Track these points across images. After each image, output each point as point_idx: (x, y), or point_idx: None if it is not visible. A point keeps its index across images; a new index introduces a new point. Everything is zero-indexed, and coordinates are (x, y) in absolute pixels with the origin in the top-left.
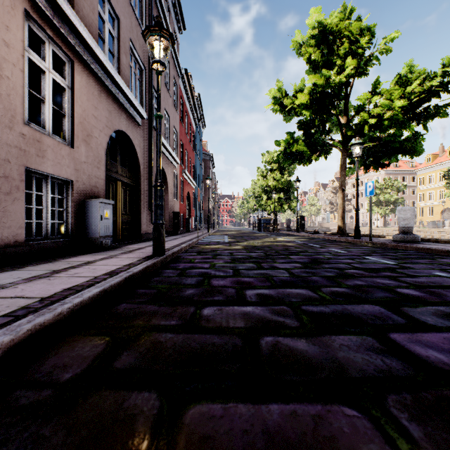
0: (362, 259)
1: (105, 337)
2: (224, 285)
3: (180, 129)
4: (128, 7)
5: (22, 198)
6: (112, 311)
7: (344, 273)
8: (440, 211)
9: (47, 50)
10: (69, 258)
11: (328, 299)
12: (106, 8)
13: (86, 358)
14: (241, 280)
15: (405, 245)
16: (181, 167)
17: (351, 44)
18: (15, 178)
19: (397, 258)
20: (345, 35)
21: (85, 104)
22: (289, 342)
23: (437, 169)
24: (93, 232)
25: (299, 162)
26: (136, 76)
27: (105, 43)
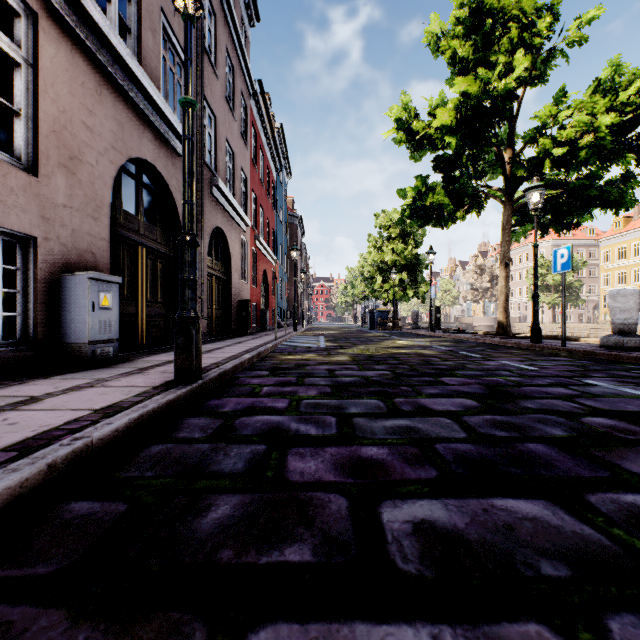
0: (583, 385)
1: None
2: (318, 476)
3: (251, 174)
4: None
5: None
6: None
7: (588, 430)
8: None
9: None
10: (3, 387)
11: None
12: None
13: None
14: (360, 454)
15: (635, 356)
16: (254, 232)
17: (523, 31)
18: None
19: None
20: (513, 16)
21: (65, 100)
22: None
23: (631, 239)
24: (76, 333)
25: (436, 221)
26: (175, 76)
27: (111, 3)
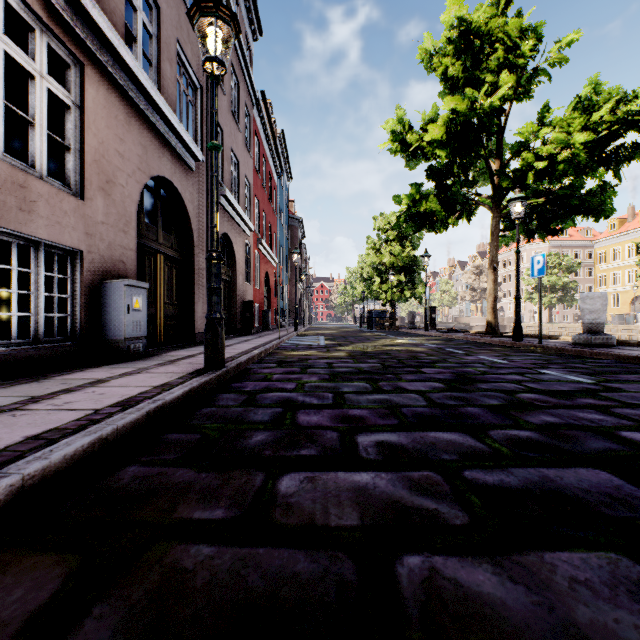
0: (536, 373)
1: (68, 557)
2: (319, 423)
3: (254, 180)
4: None
5: None
6: (106, 484)
7: (517, 401)
8: (629, 300)
9: (38, 44)
10: (70, 373)
11: (507, 454)
12: None
13: None
14: (348, 413)
15: (596, 351)
16: (256, 236)
17: (508, 52)
18: None
19: (591, 372)
20: (499, 38)
21: (103, 133)
22: (458, 573)
23: (625, 240)
24: (114, 331)
25: (430, 227)
26: (187, 97)
27: (136, 42)
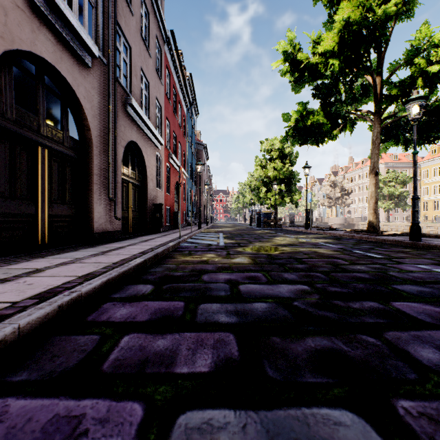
0: None
1: None
2: None
3: (165, 105)
4: None
5: None
6: None
7: None
8: None
9: None
10: None
11: None
12: None
13: None
14: None
15: None
16: (167, 151)
17: None
18: None
19: None
20: None
21: None
22: None
23: None
24: None
25: (315, 139)
26: None
27: None
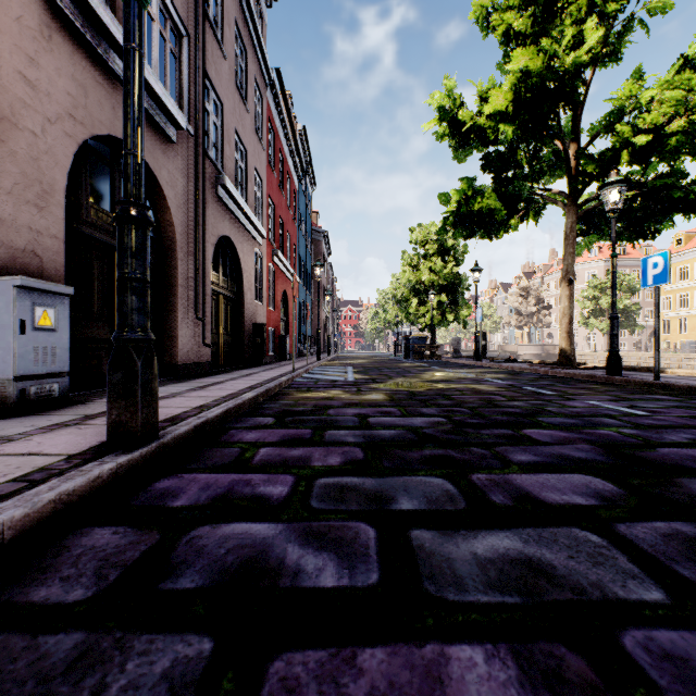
0: None
1: None
2: None
3: (268, 178)
4: None
5: None
6: None
7: None
8: None
9: None
10: None
11: None
12: None
13: None
14: (448, 691)
15: None
16: (271, 246)
17: None
18: None
19: None
20: None
21: None
22: None
23: (694, 257)
24: None
25: (485, 231)
26: (167, 43)
27: None
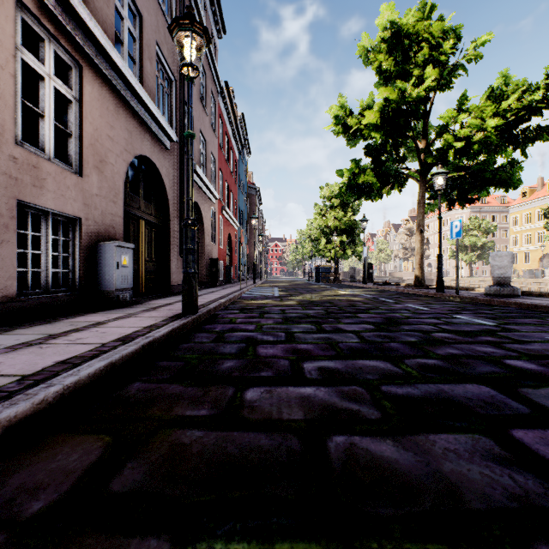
0: (450, 318)
1: (103, 437)
2: (274, 354)
3: (219, 156)
4: (153, 1)
5: (12, 240)
6: (119, 394)
7: (430, 338)
8: (538, 257)
9: (47, 51)
10: (74, 317)
11: (416, 375)
12: (125, 1)
13: (70, 474)
14: (297, 347)
15: (502, 300)
16: (221, 203)
17: (432, 50)
18: (3, 215)
19: (495, 317)
20: (424, 38)
21: (97, 121)
22: (369, 445)
23: (535, 206)
24: (107, 284)
25: (367, 196)
26: (164, 88)
27: (123, 45)
